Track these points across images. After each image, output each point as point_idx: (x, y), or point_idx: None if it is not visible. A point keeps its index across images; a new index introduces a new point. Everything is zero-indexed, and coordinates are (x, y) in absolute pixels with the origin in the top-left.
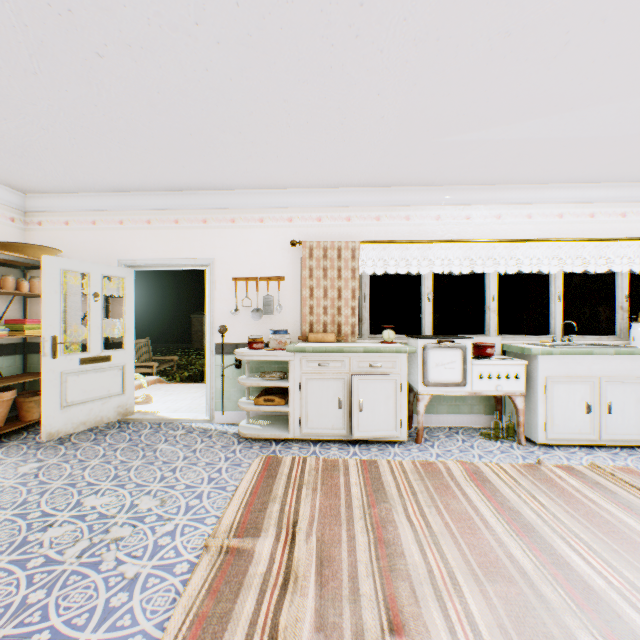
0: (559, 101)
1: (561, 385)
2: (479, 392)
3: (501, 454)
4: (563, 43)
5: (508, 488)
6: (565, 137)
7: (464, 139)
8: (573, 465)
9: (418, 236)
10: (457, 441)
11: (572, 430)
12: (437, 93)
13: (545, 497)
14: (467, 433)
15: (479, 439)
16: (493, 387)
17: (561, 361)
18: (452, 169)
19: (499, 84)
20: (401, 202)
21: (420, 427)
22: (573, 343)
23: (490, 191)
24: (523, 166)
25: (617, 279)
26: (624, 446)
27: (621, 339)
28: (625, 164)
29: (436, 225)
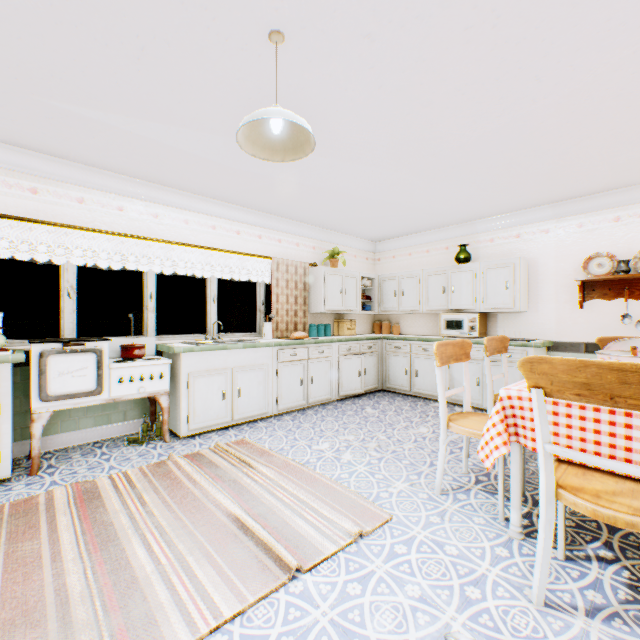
0: (169, 112)
1: (203, 379)
2: (120, 397)
3: (139, 458)
4: (140, 47)
5: (119, 497)
6: (194, 153)
7: (82, 113)
8: (201, 450)
9: (53, 217)
10: (95, 457)
11: (212, 417)
12: (0, 27)
13: (153, 494)
14: (115, 444)
15: (125, 447)
16: (137, 390)
17: (203, 357)
18: (87, 147)
19: (90, 60)
20: (23, 168)
21: (37, 454)
22: (222, 340)
23: (146, 187)
24: (169, 170)
25: (258, 287)
26: (252, 421)
27: (260, 335)
28: (253, 195)
29: (80, 209)
